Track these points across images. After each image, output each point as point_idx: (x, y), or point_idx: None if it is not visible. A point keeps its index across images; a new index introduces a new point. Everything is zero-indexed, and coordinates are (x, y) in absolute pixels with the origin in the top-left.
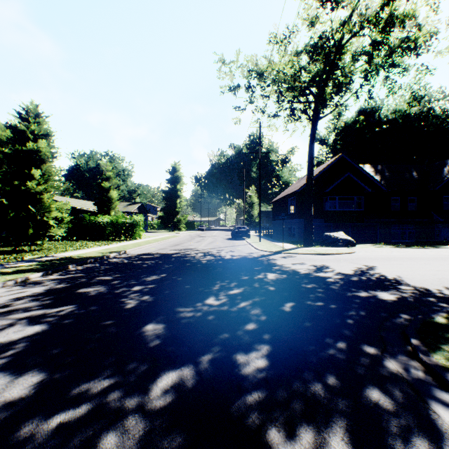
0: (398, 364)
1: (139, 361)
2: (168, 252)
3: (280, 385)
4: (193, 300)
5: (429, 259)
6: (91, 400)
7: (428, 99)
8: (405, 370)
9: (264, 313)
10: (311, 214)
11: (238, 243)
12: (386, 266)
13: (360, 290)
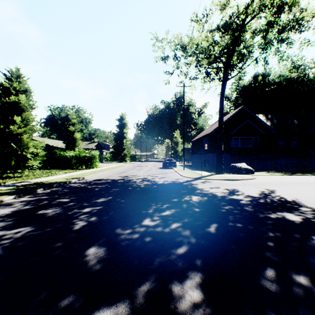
0: None
1: (76, 294)
2: (116, 178)
3: None
4: (133, 221)
5: (313, 184)
6: None
7: (303, 67)
8: None
9: (194, 235)
10: (222, 150)
11: (168, 171)
12: (283, 190)
13: (269, 211)
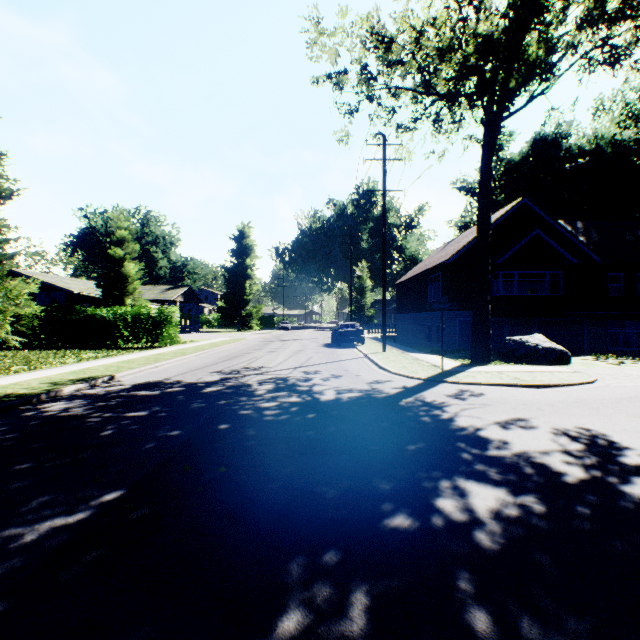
0: None
1: None
2: (201, 380)
3: None
4: None
5: None
6: None
7: None
8: None
9: None
10: (487, 300)
11: (346, 355)
12: None
13: None
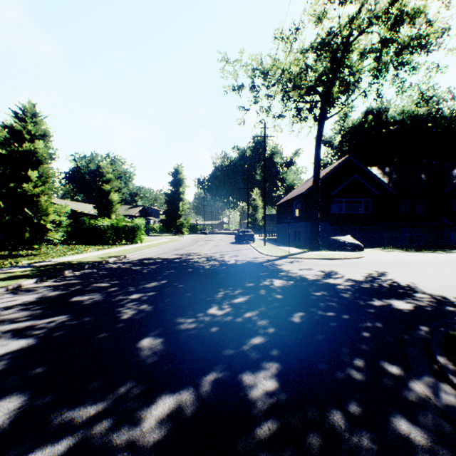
0: (426, 387)
1: (133, 383)
2: (170, 257)
3: (294, 414)
4: (195, 310)
5: (442, 265)
6: (74, 434)
7: (436, 99)
8: (435, 395)
9: (272, 325)
10: (318, 217)
11: (242, 247)
12: (398, 272)
13: (374, 298)
